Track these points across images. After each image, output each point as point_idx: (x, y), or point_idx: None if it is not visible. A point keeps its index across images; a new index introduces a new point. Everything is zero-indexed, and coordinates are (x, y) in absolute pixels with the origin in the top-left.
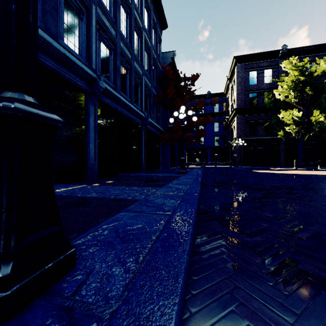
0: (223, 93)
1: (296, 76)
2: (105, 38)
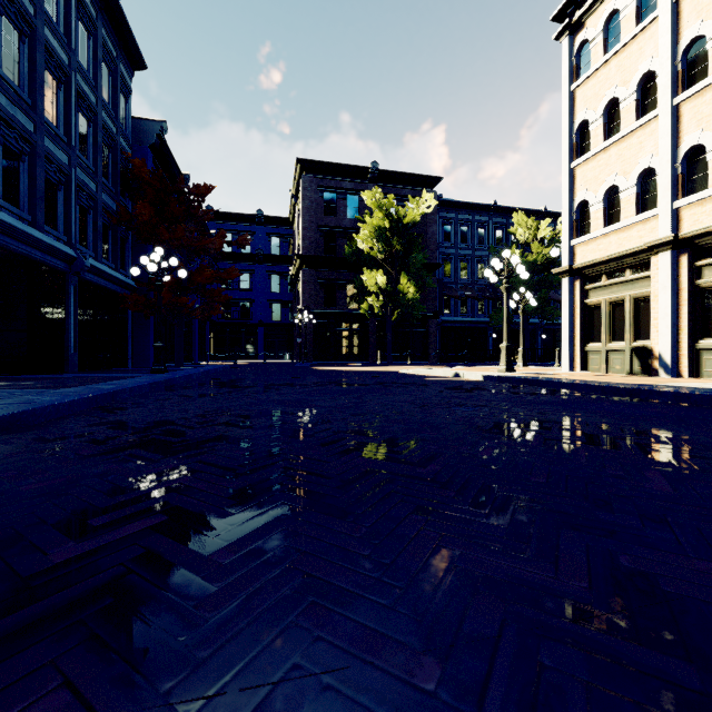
0: (288, 219)
1: (380, 219)
2: None
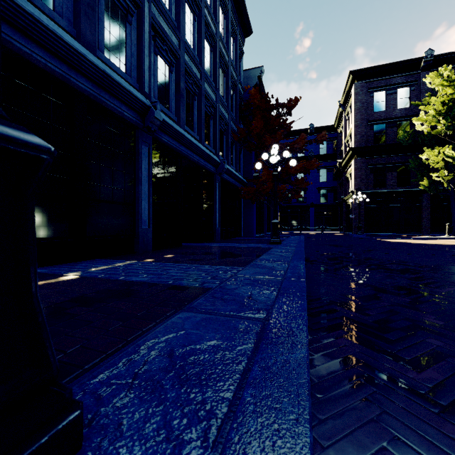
0: (333, 126)
1: (449, 95)
2: (163, 49)
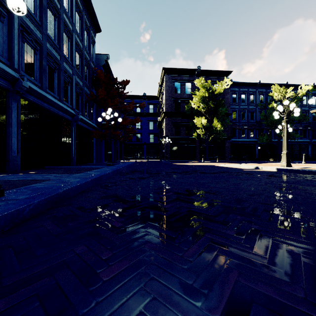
0: (157, 96)
1: (203, 92)
2: (29, 39)
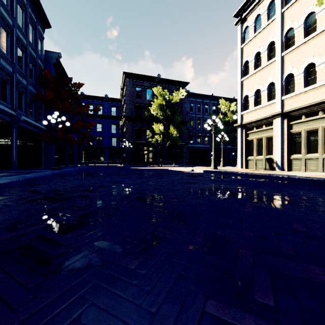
0: (119, 99)
1: (161, 100)
2: None
